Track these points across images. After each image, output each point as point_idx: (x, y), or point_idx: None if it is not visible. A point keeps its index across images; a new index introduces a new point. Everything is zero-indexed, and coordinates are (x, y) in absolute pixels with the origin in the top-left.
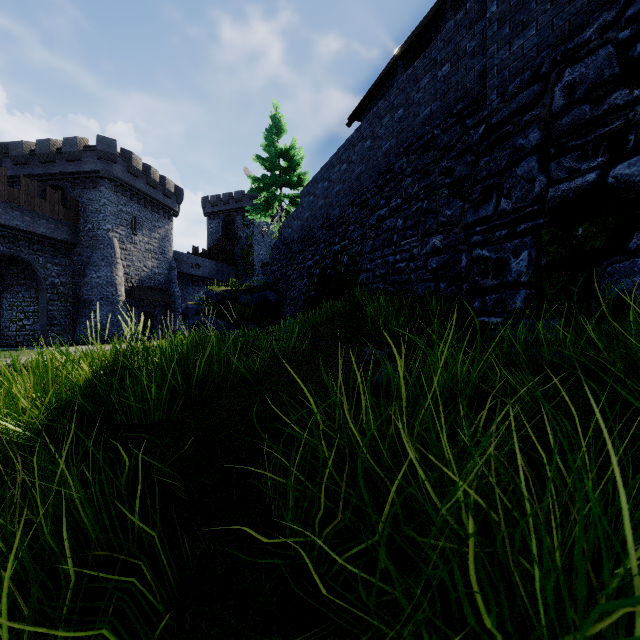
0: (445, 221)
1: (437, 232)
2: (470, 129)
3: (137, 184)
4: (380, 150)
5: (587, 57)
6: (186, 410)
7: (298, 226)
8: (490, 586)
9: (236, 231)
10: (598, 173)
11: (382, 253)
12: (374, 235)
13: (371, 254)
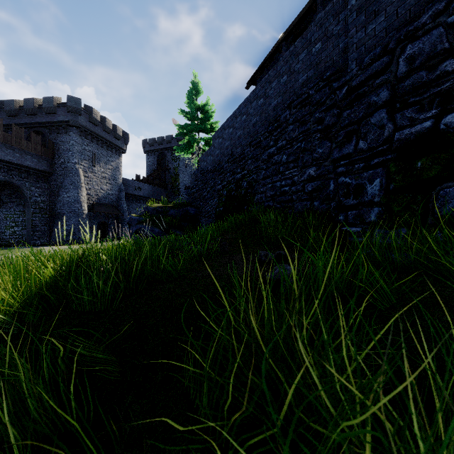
0: (318, 157)
1: (312, 165)
2: (336, 90)
3: (96, 130)
4: (270, 105)
5: (424, 36)
6: (125, 300)
7: (211, 160)
8: None
9: (167, 164)
10: (432, 121)
11: (271, 180)
12: (266, 167)
13: (263, 180)
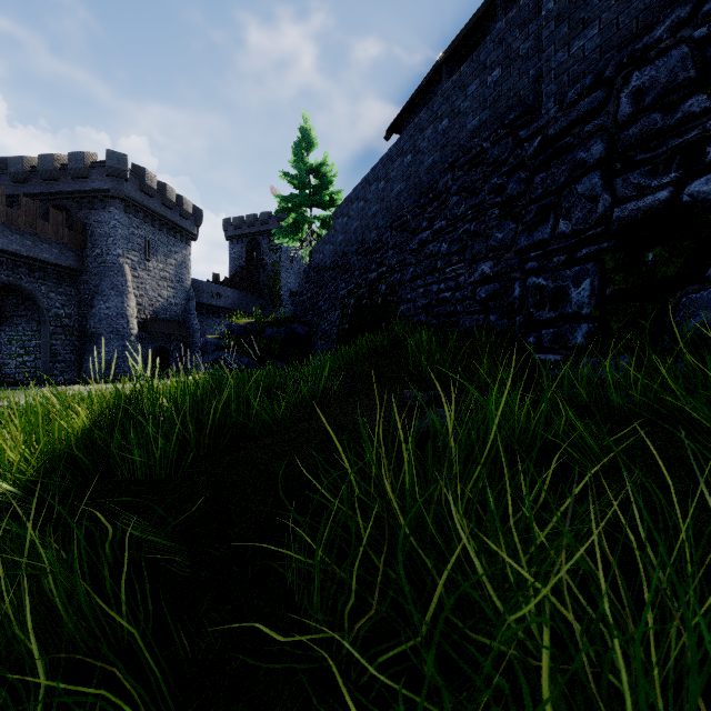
0: (495, 245)
1: (486, 258)
2: (524, 141)
3: (151, 204)
4: (422, 166)
5: (658, 59)
6: (198, 464)
7: (330, 251)
8: (565, 707)
9: (261, 257)
10: (671, 190)
11: (424, 281)
12: (415, 261)
13: (412, 282)
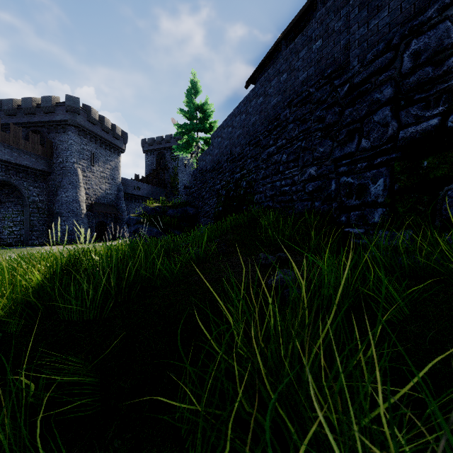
0: (318, 156)
1: (312, 164)
2: (337, 87)
3: (95, 130)
4: (269, 104)
5: (429, 30)
6: (116, 309)
7: (210, 160)
8: None
9: (166, 163)
10: (439, 119)
11: (271, 179)
12: (265, 166)
13: (263, 180)
